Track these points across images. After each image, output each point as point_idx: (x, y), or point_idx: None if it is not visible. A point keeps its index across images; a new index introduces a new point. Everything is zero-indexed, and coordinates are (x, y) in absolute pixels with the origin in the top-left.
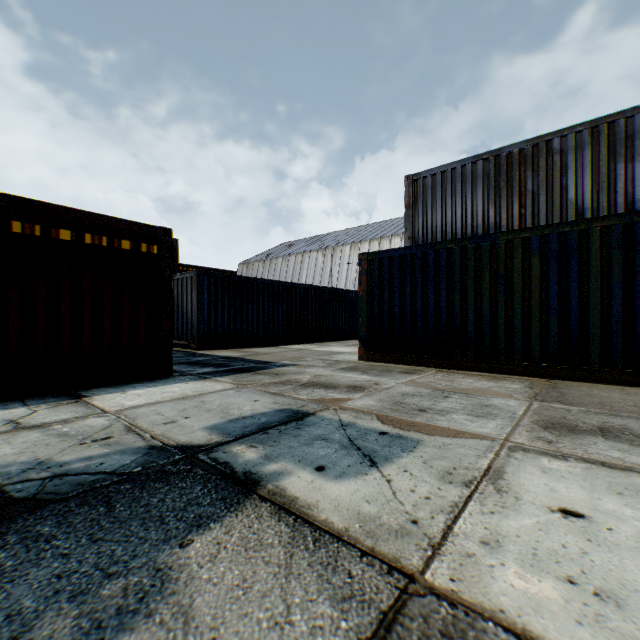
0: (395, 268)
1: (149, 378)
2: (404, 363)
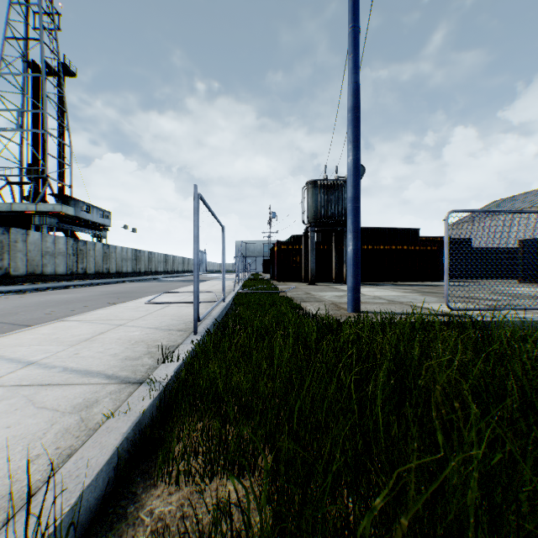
0: (534, 246)
1: (434, 282)
2: (537, 283)
